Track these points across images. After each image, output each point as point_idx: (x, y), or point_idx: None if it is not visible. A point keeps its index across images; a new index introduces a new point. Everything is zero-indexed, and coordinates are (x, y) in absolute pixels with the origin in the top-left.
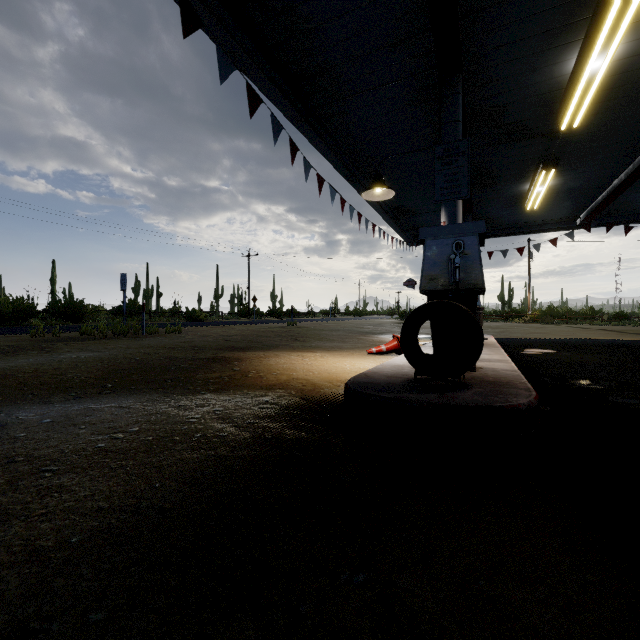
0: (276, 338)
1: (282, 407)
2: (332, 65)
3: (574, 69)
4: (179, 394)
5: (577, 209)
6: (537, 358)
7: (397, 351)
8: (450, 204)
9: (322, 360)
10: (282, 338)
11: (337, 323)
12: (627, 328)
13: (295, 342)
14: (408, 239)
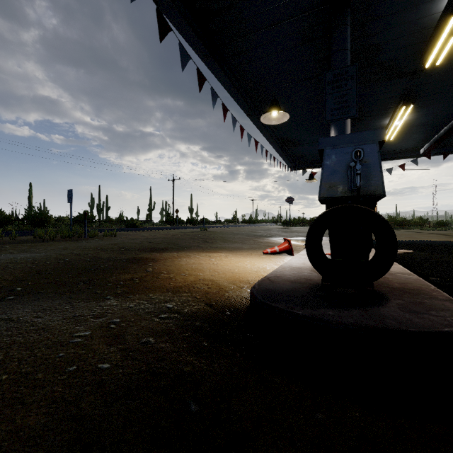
0: (190, 240)
1: (184, 316)
2: (235, 1)
3: (446, 7)
4: (83, 300)
5: (422, 141)
6: (403, 257)
7: (288, 251)
8: (339, 123)
9: (226, 260)
10: (195, 240)
11: (237, 228)
12: (450, 232)
13: (205, 243)
14: (291, 165)
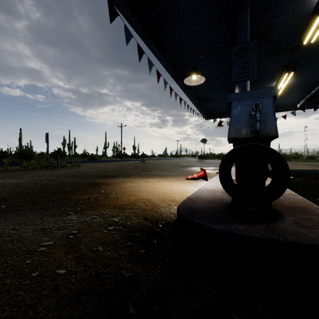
0: (133, 169)
1: (127, 228)
2: None
3: None
4: (50, 215)
5: (299, 98)
6: None
7: (203, 178)
8: (242, 84)
9: (159, 184)
10: (136, 169)
11: (167, 161)
12: (317, 163)
13: (143, 172)
14: (205, 115)
